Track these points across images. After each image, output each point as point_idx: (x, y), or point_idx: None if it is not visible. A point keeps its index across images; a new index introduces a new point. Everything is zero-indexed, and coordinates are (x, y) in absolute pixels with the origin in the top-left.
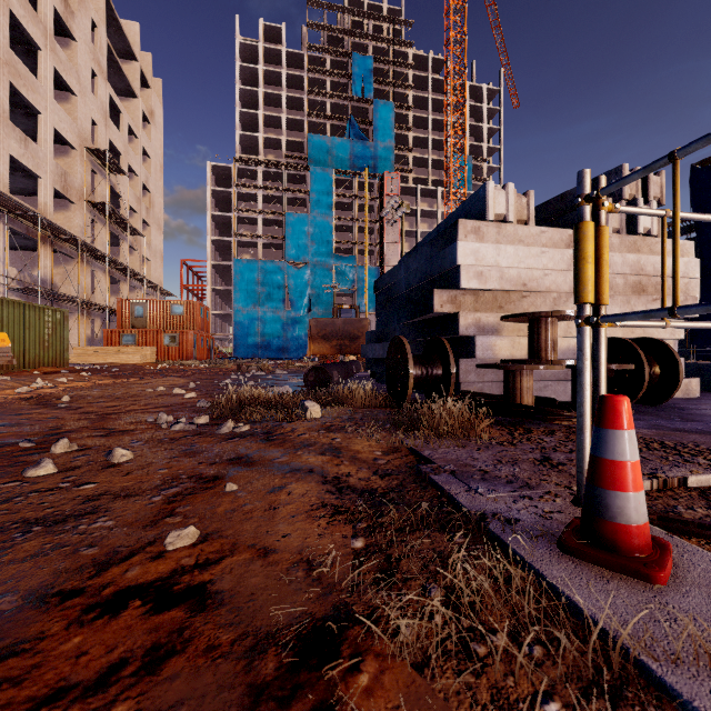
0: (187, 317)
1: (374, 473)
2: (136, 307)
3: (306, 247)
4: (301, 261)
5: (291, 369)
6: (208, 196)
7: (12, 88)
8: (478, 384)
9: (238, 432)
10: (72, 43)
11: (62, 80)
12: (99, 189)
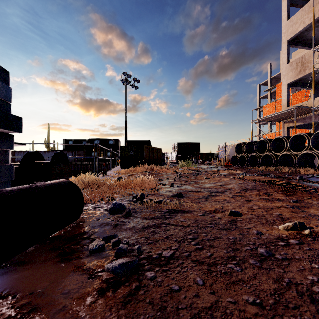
0: None
1: None
2: None
3: None
4: None
5: None
6: None
7: None
8: None
9: None
10: None
11: None
12: None
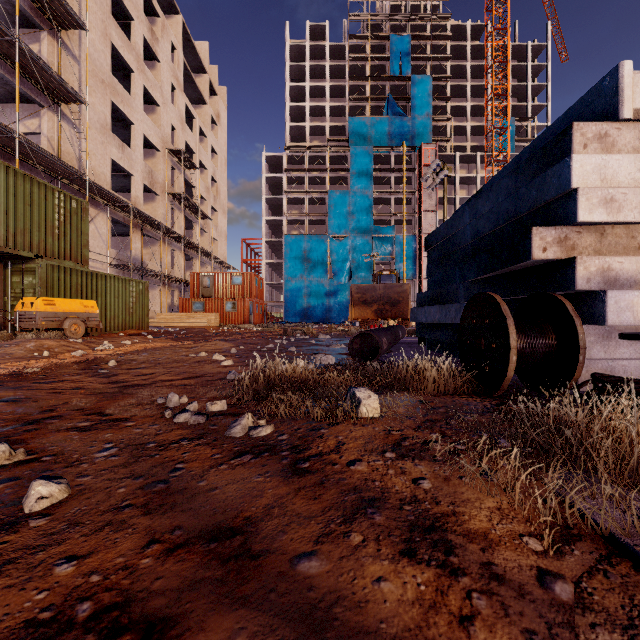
0: (244, 286)
1: None
2: (204, 279)
3: (347, 220)
4: (342, 234)
5: (334, 333)
6: (263, 182)
7: (113, 105)
8: (605, 363)
9: (254, 438)
10: (157, 65)
11: (150, 95)
12: (177, 182)
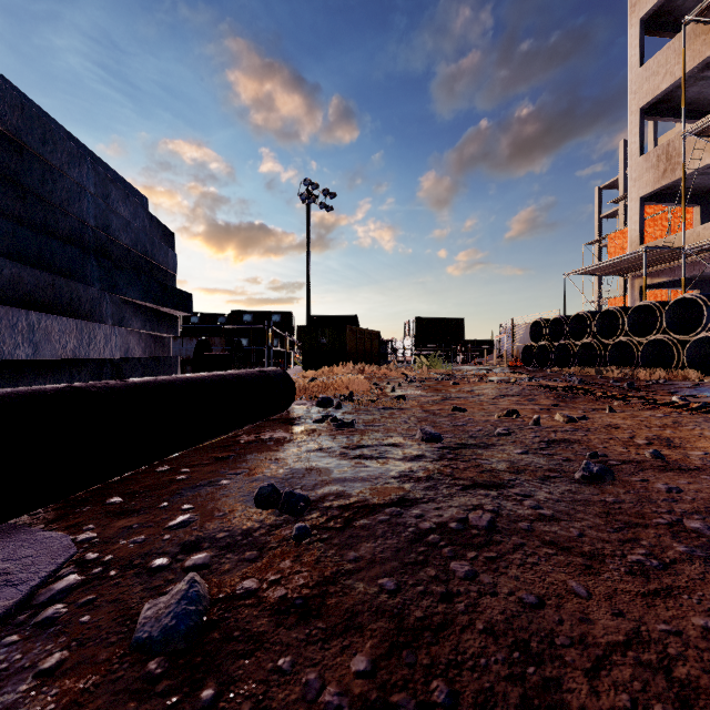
0: None
1: None
2: None
3: None
4: None
5: None
6: None
7: None
8: None
9: None
10: None
11: None
12: None
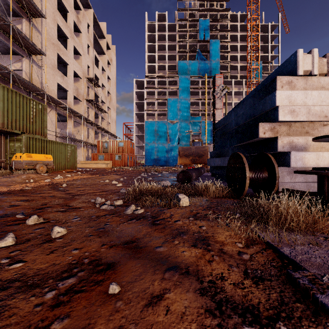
0: (124, 147)
1: (245, 275)
2: (104, 143)
3: (177, 113)
4: (174, 120)
5: (170, 171)
6: (134, 94)
7: (58, 55)
8: (291, 184)
9: (136, 214)
10: (80, 34)
11: (76, 50)
12: (90, 94)
